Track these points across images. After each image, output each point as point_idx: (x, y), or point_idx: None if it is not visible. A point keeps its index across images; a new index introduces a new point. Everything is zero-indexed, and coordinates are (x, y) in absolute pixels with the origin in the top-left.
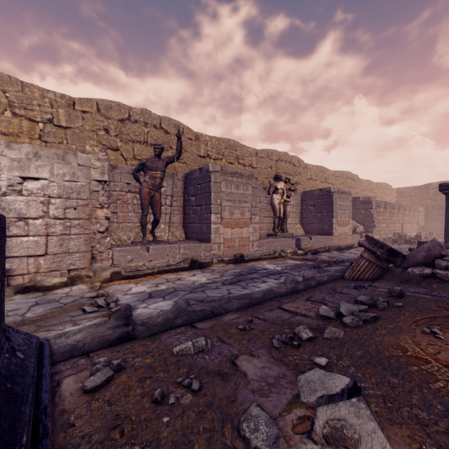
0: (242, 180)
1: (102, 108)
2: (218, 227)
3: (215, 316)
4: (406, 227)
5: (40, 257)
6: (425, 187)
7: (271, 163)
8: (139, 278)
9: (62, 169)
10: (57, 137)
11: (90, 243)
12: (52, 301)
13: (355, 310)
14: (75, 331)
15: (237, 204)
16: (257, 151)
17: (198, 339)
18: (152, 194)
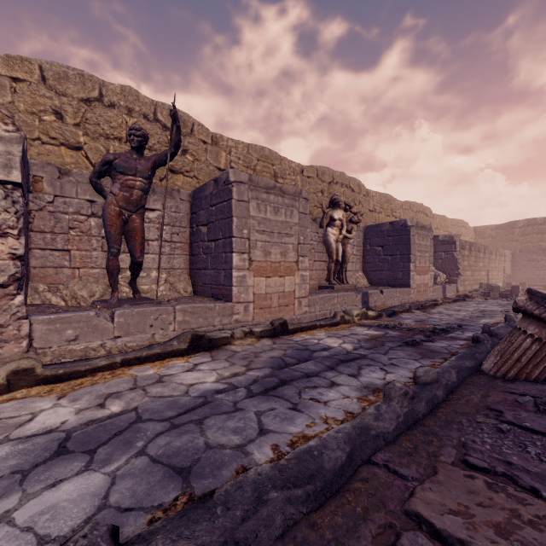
0: (283, 200)
1: (50, 76)
2: (244, 276)
3: None
4: (492, 276)
5: None
6: (509, 226)
7: (323, 185)
8: (79, 380)
9: None
10: None
11: None
12: None
13: None
14: None
15: (276, 238)
16: (302, 168)
17: None
18: (125, 217)
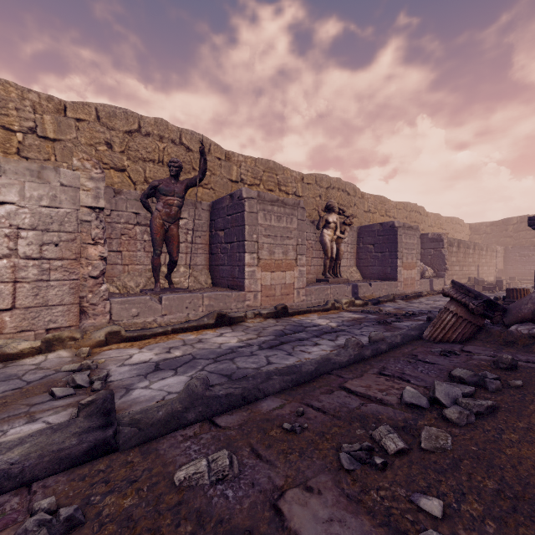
0: (285, 210)
1: (103, 115)
2: (254, 271)
3: (247, 402)
4: (483, 271)
5: (4, 312)
6: (503, 223)
7: (321, 190)
8: (146, 340)
9: (38, 190)
10: (42, 152)
11: (78, 293)
12: (12, 377)
13: (457, 394)
14: (12, 443)
15: (278, 241)
16: (303, 176)
17: (218, 456)
18: (167, 227)
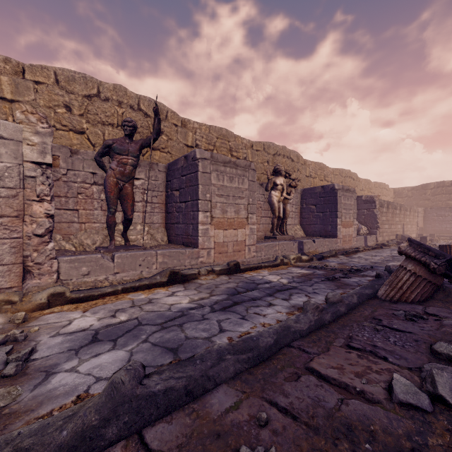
0: (237, 171)
1: (62, 79)
2: (207, 228)
3: (192, 398)
4: (407, 229)
5: None
6: (422, 187)
7: (268, 157)
8: (94, 301)
9: None
10: None
11: (20, 252)
12: None
13: None
14: None
15: (231, 200)
16: (252, 144)
17: None
18: (121, 186)
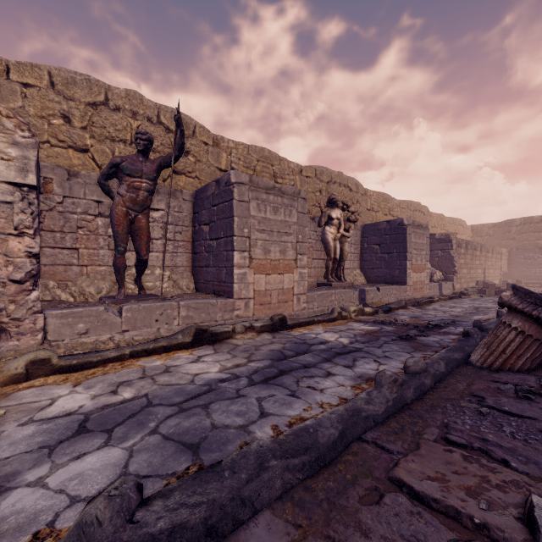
0: (283, 200)
1: (59, 81)
2: (245, 273)
3: (216, 539)
4: (489, 274)
5: None
6: (506, 224)
7: (321, 185)
8: (91, 370)
9: None
10: None
11: None
12: None
13: None
14: None
15: (275, 237)
16: (301, 168)
17: None
18: (132, 217)
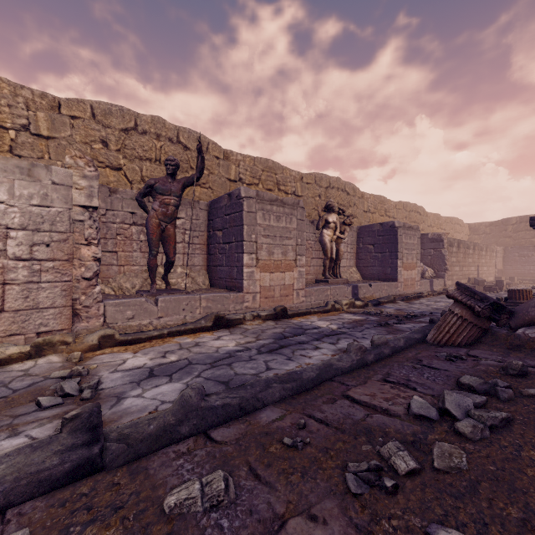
0: (284, 210)
1: (99, 113)
2: (253, 271)
3: (245, 413)
4: (482, 271)
5: None
6: (503, 223)
7: (320, 190)
8: (141, 344)
9: (28, 188)
10: (36, 150)
11: (70, 295)
12: None
13: (468, 405)
14: None
15: (278, 241)
16: (302, 176)
17: (213, 478)
18: (163, 227)
